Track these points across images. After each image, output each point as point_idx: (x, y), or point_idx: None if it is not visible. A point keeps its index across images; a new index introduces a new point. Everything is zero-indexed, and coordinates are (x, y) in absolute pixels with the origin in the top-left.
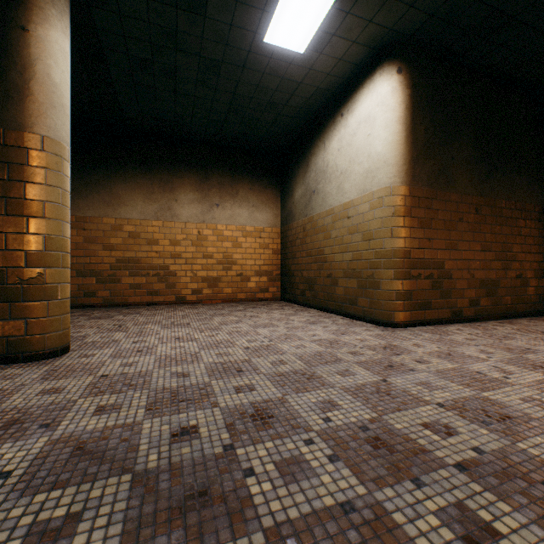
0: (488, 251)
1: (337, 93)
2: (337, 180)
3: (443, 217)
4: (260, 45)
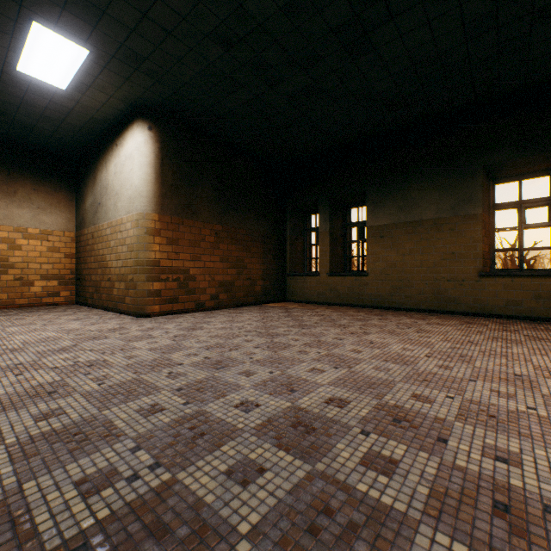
0: (226, 262)
1: (114, 125)
2: (114, 199)
3: (189, 237)
4: (15, 71)
